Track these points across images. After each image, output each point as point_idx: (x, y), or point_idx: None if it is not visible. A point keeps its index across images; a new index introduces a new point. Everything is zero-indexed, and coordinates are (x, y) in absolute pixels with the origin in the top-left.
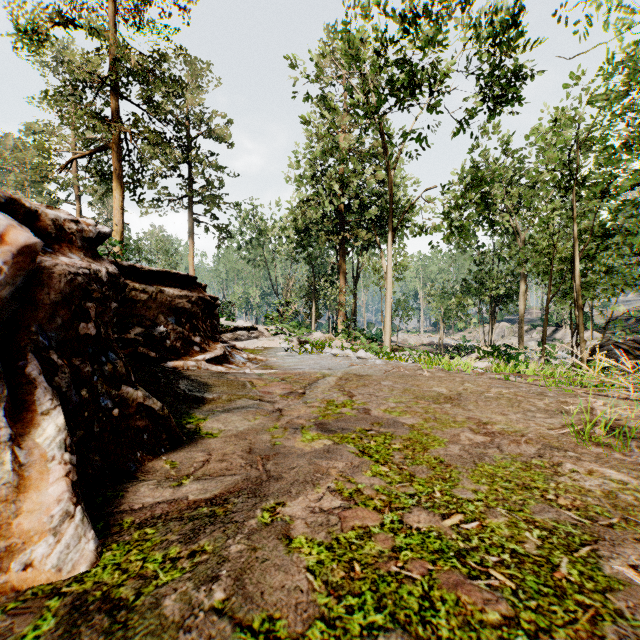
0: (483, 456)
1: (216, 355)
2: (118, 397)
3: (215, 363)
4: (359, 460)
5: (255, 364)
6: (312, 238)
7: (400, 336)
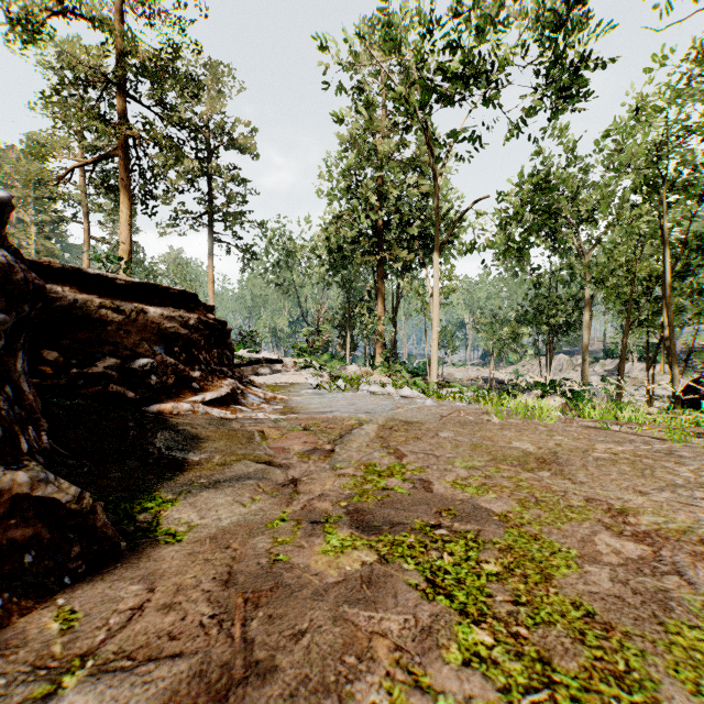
0: (665, 600)
1: (220, 395)
2: None
3: (219, 405)
4: (430, 609)
5: (273, 406)
6: (346, 259)
7: (445, 370)
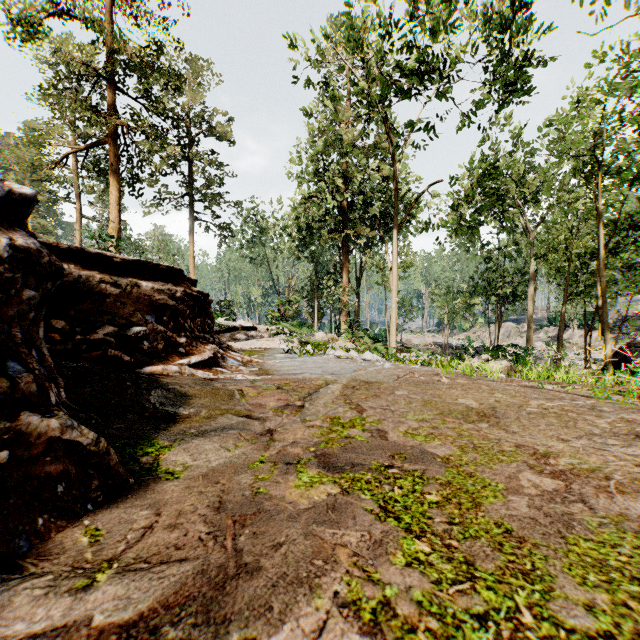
0: (569, 520)
1: (203, 358)
2: (11, 432)
3: (202, 367)
4: (381, 528)
5: (249, 368)
6: (314, 236)
7: (404, 336)
